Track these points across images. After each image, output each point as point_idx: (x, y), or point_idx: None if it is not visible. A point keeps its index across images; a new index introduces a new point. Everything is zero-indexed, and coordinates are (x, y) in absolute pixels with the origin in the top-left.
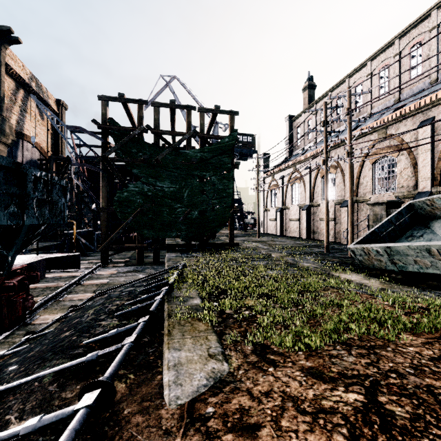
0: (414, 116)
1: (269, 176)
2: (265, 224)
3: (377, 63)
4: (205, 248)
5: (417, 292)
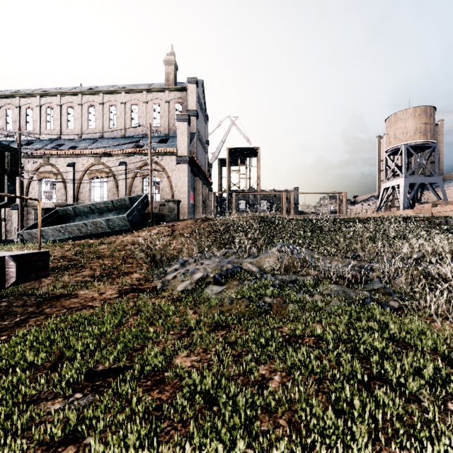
0: (65, 158)
1: None
2: None
3: (45, 102)
4: None
5: None
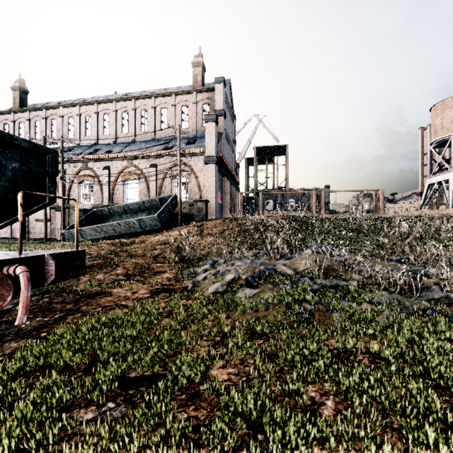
0: (102, 162)
1: None
2: None
3: (84, 110)
4: None
5: None
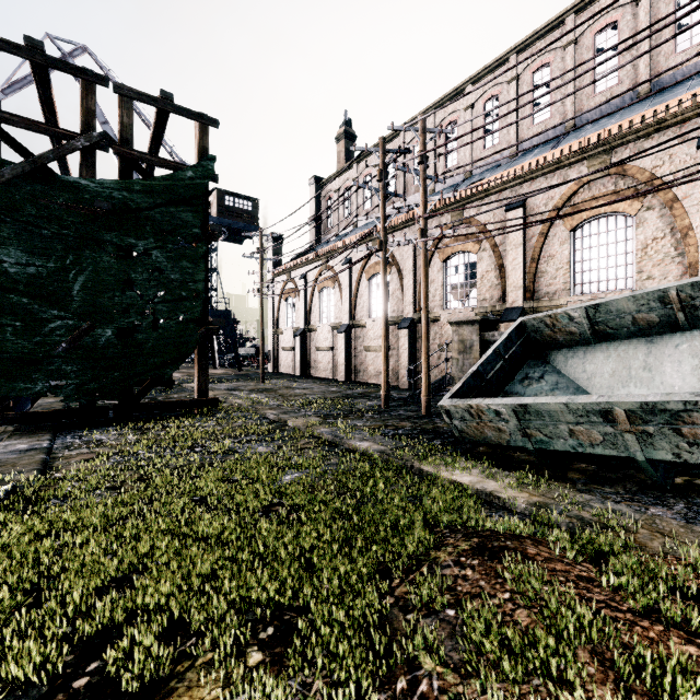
0: (500, 192)
1: (283, 274)
2: (276, 357)
3: (443, 116)
4: (138, 413)
5: (600, 505)
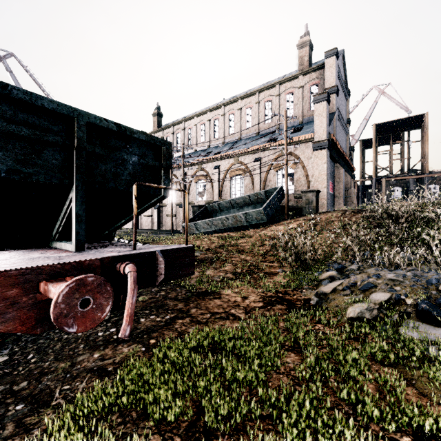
0: (213, 162)
1: None
2: None
3: (199, 120)
4: None
5: None
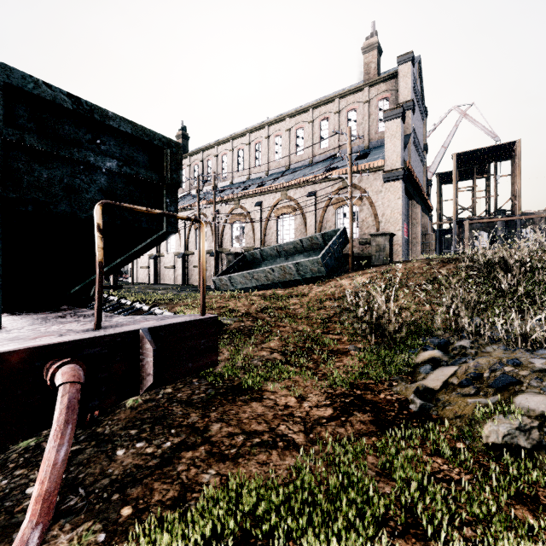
0: (253, 197)
1: None
2: (135, 273)
3: (236, 144)
4: None
5: None
